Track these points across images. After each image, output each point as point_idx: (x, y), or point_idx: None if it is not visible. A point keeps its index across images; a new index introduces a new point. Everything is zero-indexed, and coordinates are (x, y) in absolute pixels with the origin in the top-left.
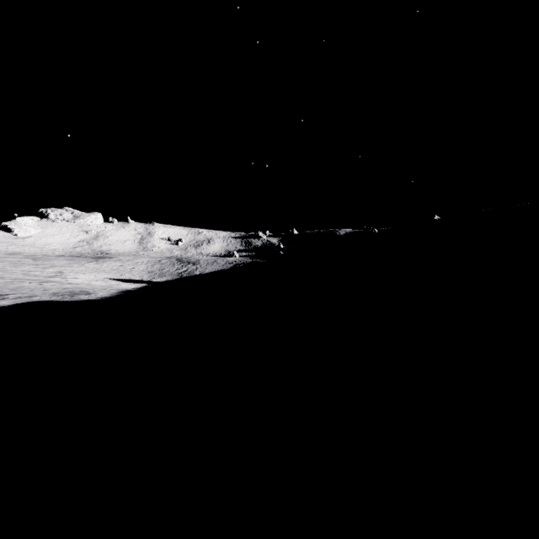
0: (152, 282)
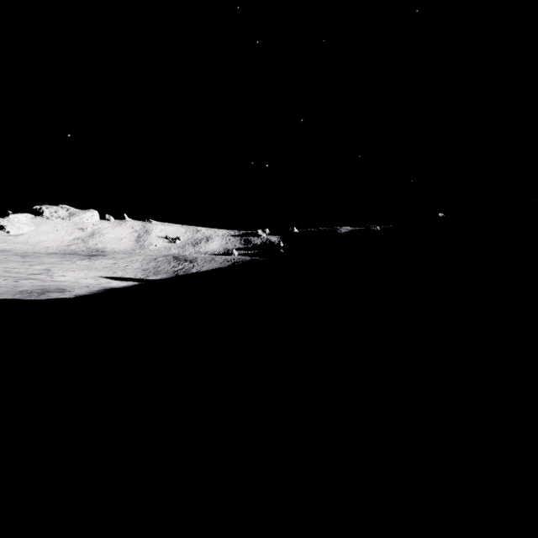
0: (146, 280)
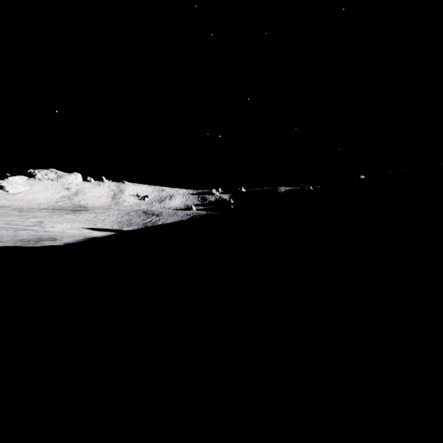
0: (121, 231)
